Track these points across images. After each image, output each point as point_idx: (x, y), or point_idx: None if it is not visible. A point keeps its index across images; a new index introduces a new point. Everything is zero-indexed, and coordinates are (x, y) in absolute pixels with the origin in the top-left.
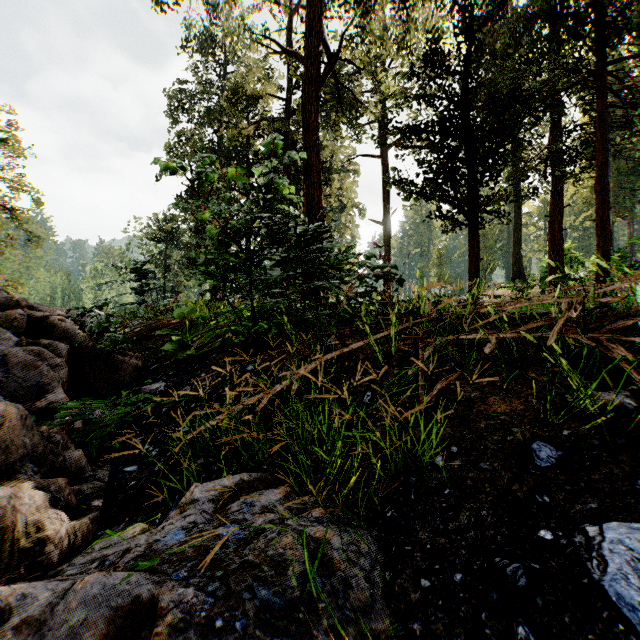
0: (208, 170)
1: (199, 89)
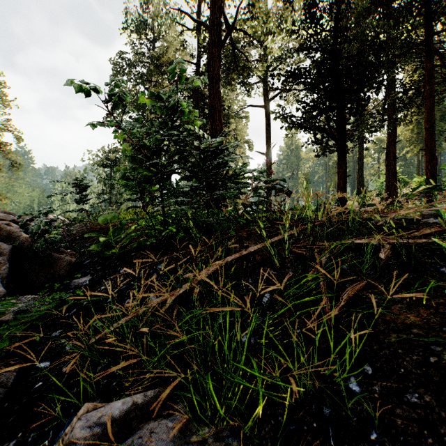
0: (126, 97)
1: (135, 58)
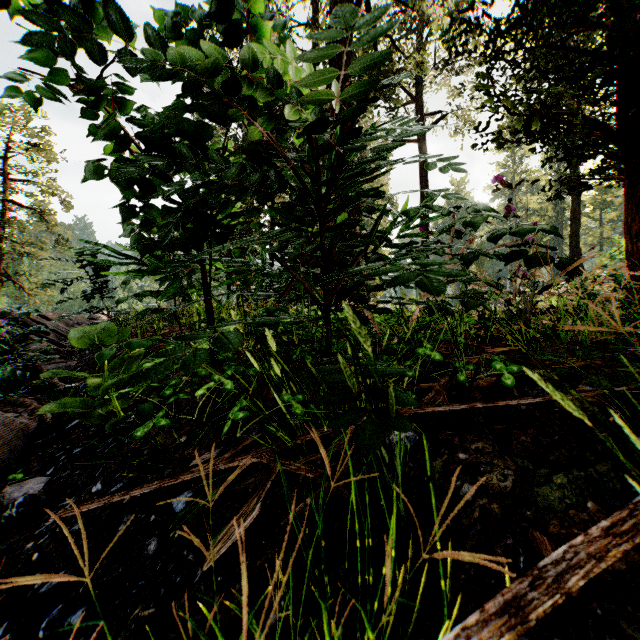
0: None
1: None
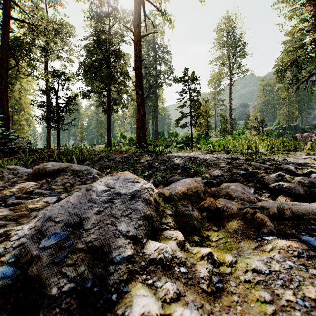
0: None
1: None
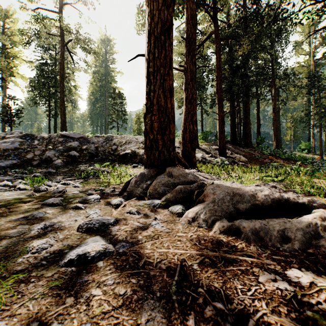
0: None
1: None
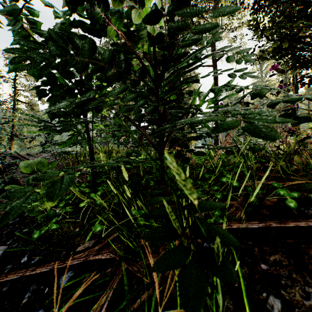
0: None
1: None
